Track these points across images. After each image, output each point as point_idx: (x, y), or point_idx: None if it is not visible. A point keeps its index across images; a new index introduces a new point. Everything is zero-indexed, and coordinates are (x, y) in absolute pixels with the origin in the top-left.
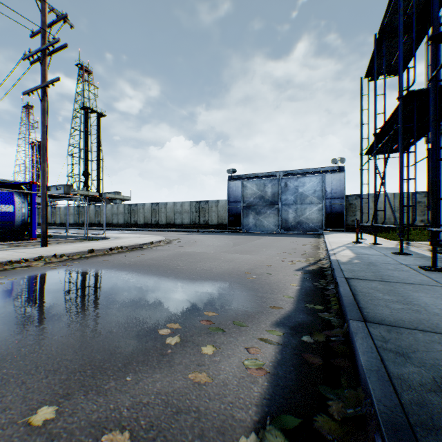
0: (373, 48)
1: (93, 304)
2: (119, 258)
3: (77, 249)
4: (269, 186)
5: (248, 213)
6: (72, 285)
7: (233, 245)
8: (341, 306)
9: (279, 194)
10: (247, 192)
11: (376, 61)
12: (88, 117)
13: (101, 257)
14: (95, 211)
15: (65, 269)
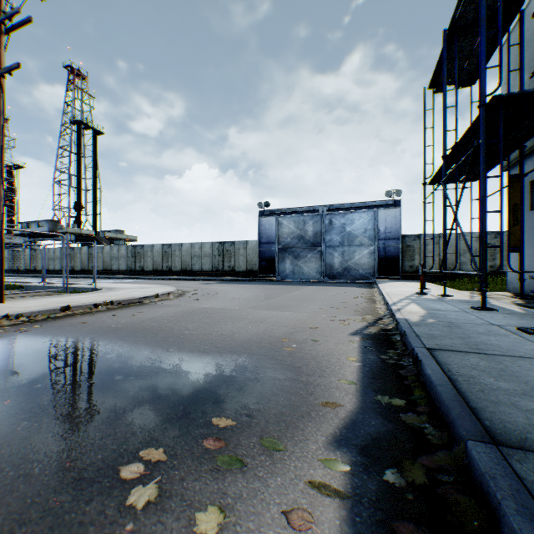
0: (443, 48)
1: (25, 406)
2: (104, 319)
3: (44, 306)
4: (310, 223)
5: (284, 257)
6: (9, 367)
7: (265, 298)
8: (432, 399)
9: (322, 233)
10: (283, 231)
11: (445, 64)
12: (81, 134)
13: (79, 318)
14: (89, 254)
15: (15, 338)
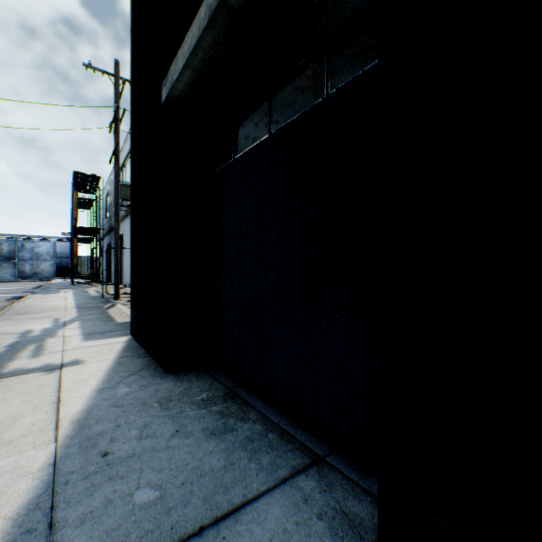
0: None
1: None
2: None
3: None
4: (7, 245)
5: None
6: None
7: None
8: None
9: (17, 252)
10: None
11: None
12: None
13: None
14: None
15: None
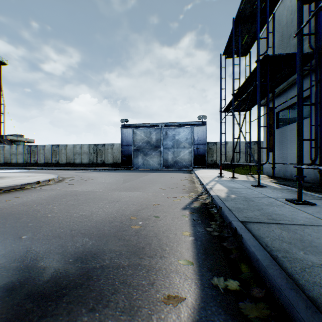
0: (232, 28)
1: None
2: None
3: None
4: (154, 133)
5: (137, 154)
6: None
7: (123, 182)
8: (259, 276)
9: (161, 140)
10: (137, 138)
11: (234, 38)
12: None
13: None
14: None
15: None
